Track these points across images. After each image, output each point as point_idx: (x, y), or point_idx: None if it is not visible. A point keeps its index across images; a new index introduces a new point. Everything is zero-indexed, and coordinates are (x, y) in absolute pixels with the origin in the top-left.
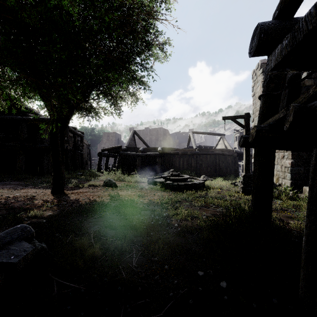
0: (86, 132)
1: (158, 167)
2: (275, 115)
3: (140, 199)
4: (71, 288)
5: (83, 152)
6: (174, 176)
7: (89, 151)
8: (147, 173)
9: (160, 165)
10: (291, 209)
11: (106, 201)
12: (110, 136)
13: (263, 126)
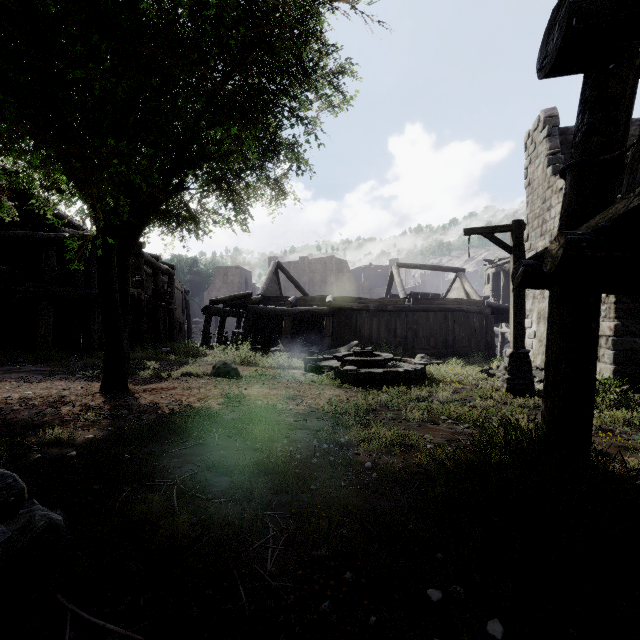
0: (181, 266)
1: (326, 336)
2: (602, 210)
3: (289, 405)
4: (108, 635)
5: (173, 306)
6: (361, 355)
7: (186, 304)
8: (305, 348)
9: (331, 333)
10: (623, 429)
11: (216, 408)
12: (230, 274)
13: (582, 232)
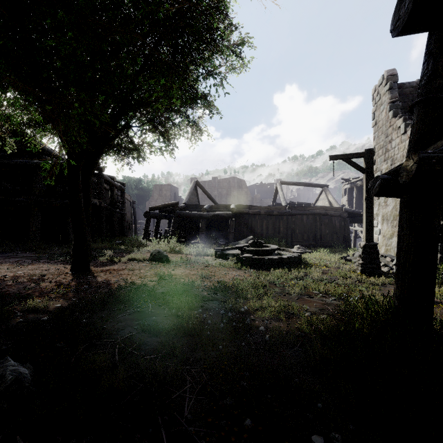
0: (130, 184)
1: (230, 233)
2: None
3: (204, 282)
4: None
5: (124, 211)
6: (255, 246)
7: (134, 210)
8: (215, 241)
9: (234, 230)
10: None
11: (151, 284)
12: (164, 190)
13: (432, 151)
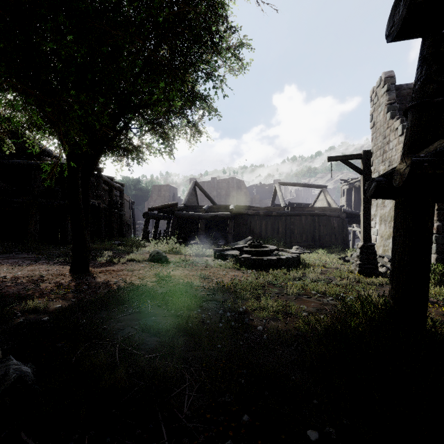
0: (129, 184)
1: (229, 233)
2: (436, 140)
3: (203, 283)
4: None
5: (123, 212)
6: (254, 247)
7: (132, 211)
8: (214, 242)
9: (233, 231)
10: None
11: (150, 285)
12: (162, 190)
13: (424, 155)
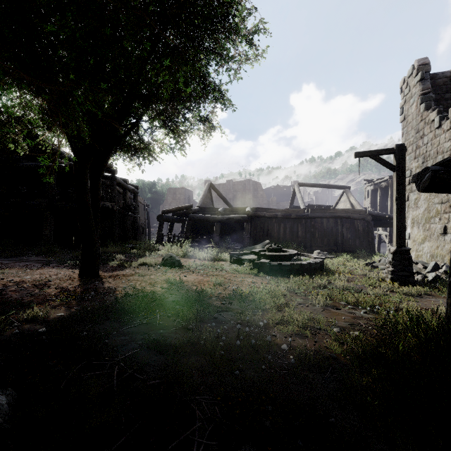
0: (144, 187)
1: (246, 237)
2: None
3: (218, 290)
4: None
5: (137, 215)
6: (272, 251)
7: (147, 214)
8: (230, 245)
9: (249, 234)
10: None
11: (161, 291)
12: (177, 193)
13: None
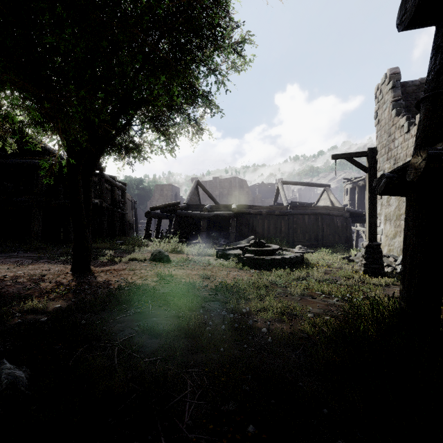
0: (131, 184)
1: (232, 232)
2: None
3: (205, 282)
4: None
5: (125, 211)
6: (256, 246)
7: (135, 210)
8: (216, 241)
9: (235, 230)
10: None
11: (152, 284)
12: (165, 190)
13: (442, 147)
